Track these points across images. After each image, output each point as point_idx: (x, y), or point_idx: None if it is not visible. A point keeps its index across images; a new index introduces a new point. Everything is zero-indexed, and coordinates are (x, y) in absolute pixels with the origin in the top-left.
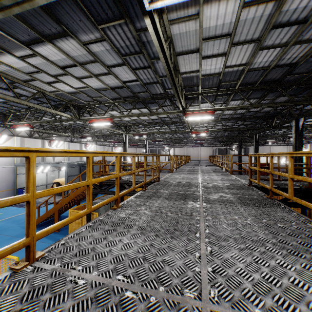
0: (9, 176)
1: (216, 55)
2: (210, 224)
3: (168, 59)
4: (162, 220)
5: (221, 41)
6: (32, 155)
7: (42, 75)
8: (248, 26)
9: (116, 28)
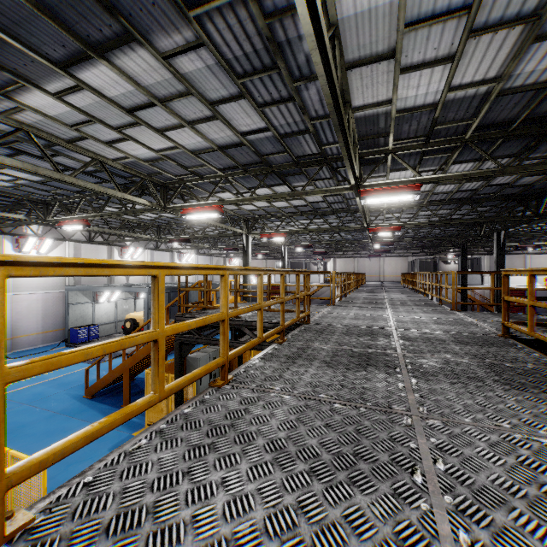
0: (57, 307)
1: (432, 63)
2: (442, 441)
3: (332, 68)
4: (323, 423)
5: (446, 28)
6: None
7: (96, 128)
8: None
9: (224, 16)
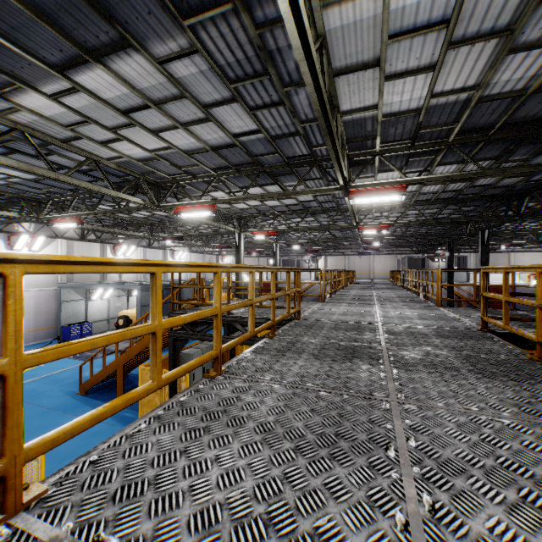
0: (49, 304)
1: (415, 71)
2: (416, 422)
3: (320, 77)
4: (308, 409)
5: (427, 39)
6: (15, 270)
7: (91, 128)
8: (488, 0)
9: (217, 25)
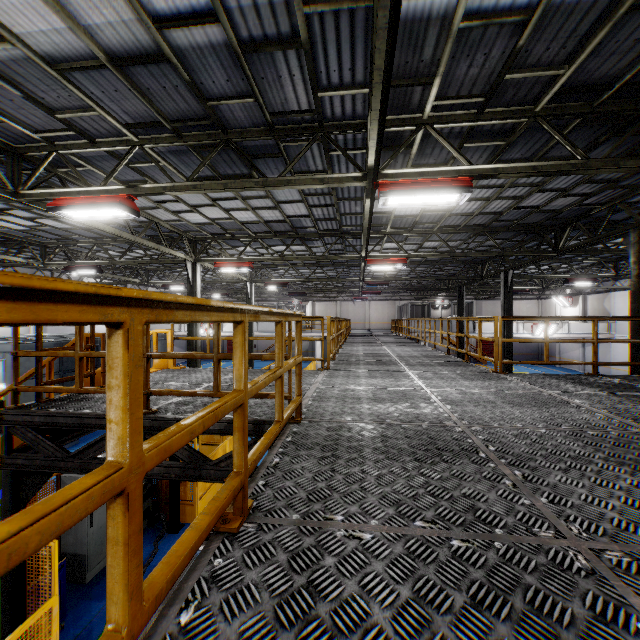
0: None
1: None
2: None
3: None
4: None
5: None
6: None
7: None
8: None
9: None
